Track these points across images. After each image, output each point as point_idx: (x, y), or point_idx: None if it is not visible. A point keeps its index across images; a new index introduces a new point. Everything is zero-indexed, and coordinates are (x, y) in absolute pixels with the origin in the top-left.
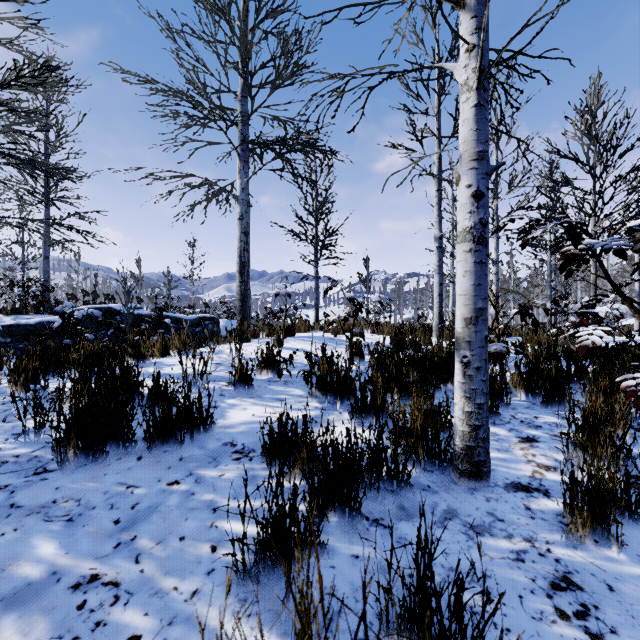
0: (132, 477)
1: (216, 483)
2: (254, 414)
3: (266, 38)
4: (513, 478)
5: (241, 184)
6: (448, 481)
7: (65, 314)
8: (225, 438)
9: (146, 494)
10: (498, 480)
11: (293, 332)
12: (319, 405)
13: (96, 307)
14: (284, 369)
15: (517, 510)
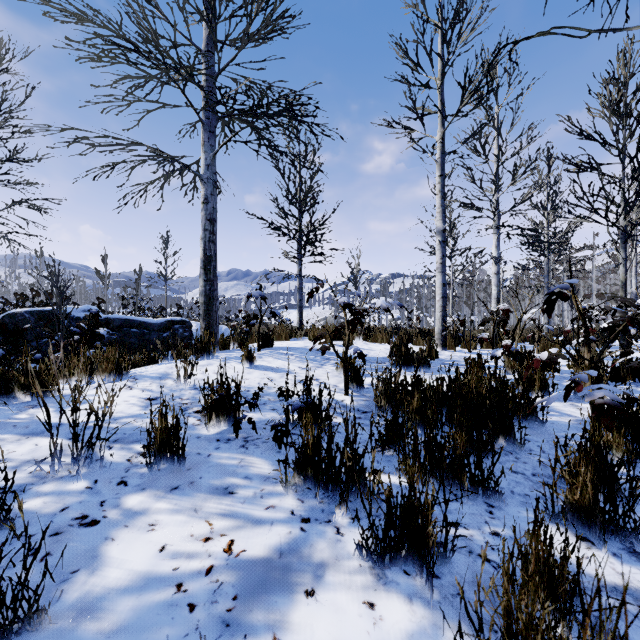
0: None
1: None
2: (164, 546)
3: None
4: None
5: (205, 159)
6: None
7: None
8: None
9: None
10: None
11: (270, 342)
12: (298, 505)
13: (37, 310)
14: (244, 418)
15: None
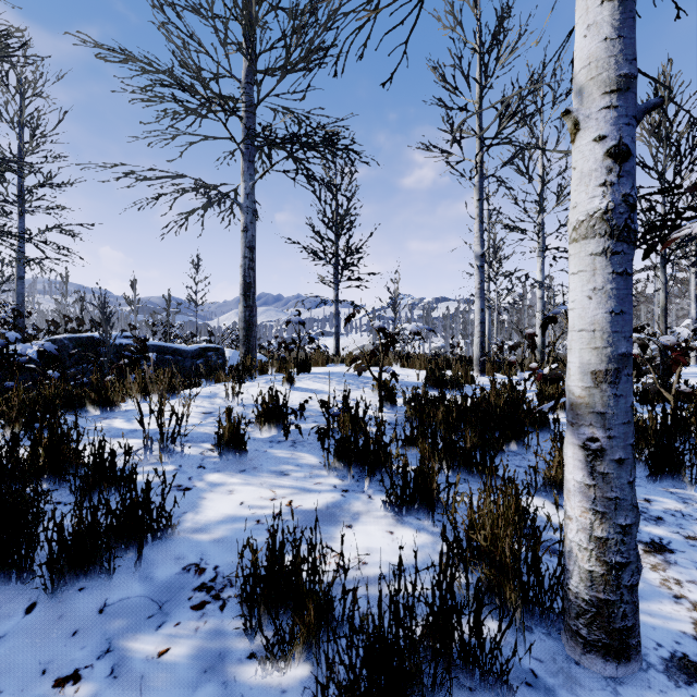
0: None
1: (148, 677)
2: (243, 502)
3: (274, 7)
4: (669, 643)
5: (245, 189)
6: (564, 656)
7: (6, 348)
8: (189, 555)
9: None
10: (647, 650)
11: (308, 367)
12: (339, 482)
13: (75, 336)
14: (292, 424)
15: None
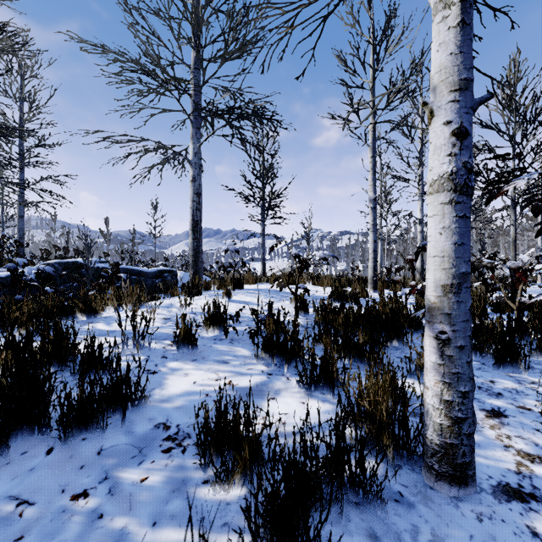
0: (30, 485)
1: (134, 495)
2: (195, 381)
3: (216, 12)
4: (498, 476)
5: (194, 149)
6: (422, 484)
7: (16, 270)
8: (158, 417)
9: (38, 518)
10: (481, 480)
11: (242, 285)
12: (265, 368)
13: (63, 261)
14: (230, 327)
15: (522, 538)
